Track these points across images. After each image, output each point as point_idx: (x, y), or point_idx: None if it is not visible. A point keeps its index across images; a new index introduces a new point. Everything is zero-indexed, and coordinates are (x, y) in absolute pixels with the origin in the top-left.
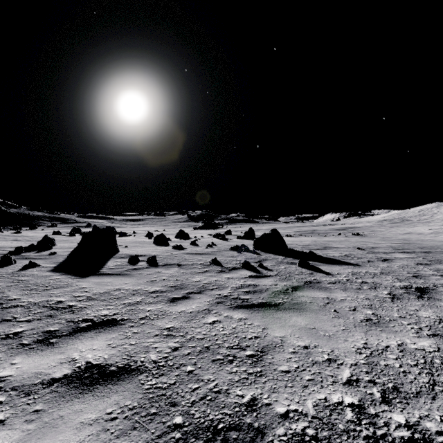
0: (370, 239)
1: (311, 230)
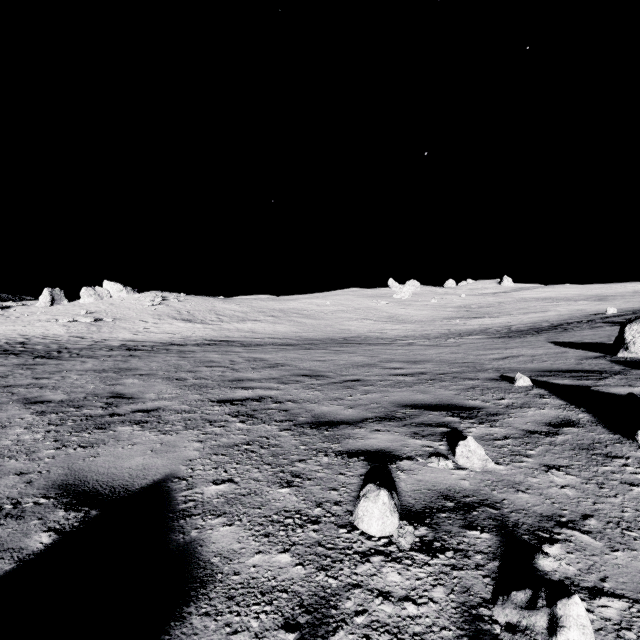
0: None
1: None
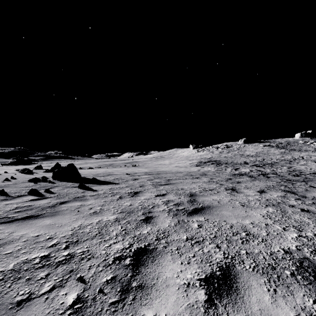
0: (139, 168)
1: (110, 163)
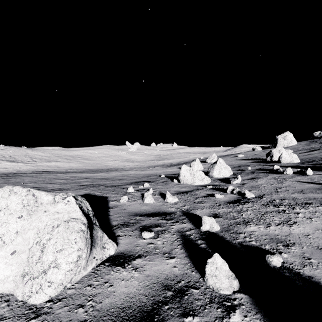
0: None
1: None
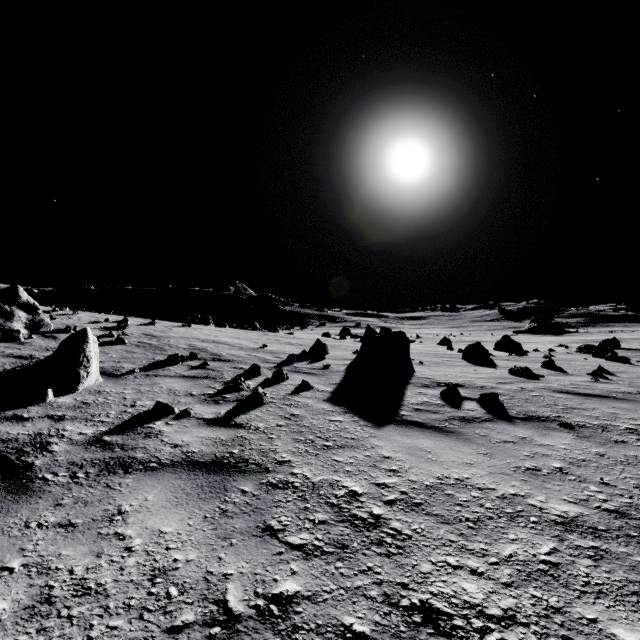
0: None
1: None
